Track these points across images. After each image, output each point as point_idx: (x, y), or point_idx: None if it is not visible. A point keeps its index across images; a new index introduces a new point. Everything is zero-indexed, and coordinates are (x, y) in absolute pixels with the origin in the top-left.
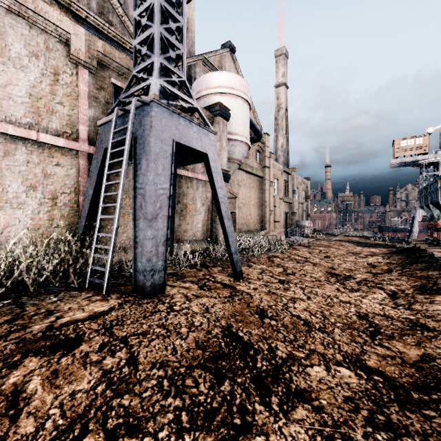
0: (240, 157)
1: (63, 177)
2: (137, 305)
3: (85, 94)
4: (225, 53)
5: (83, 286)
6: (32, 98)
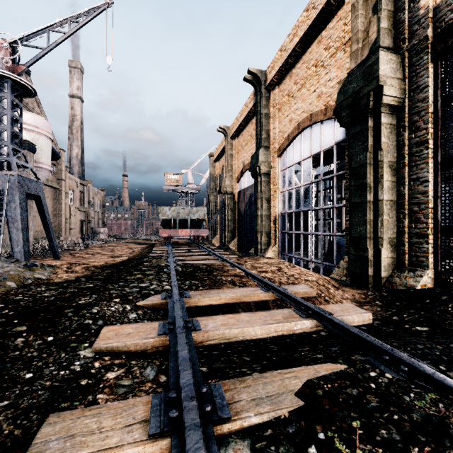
0: (44, 179)
1: None
2: None
3: None
4: None
5: None
6: None
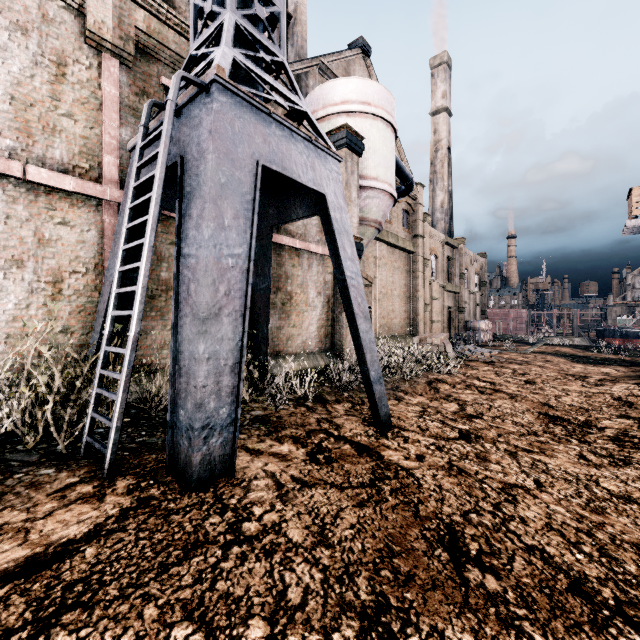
0: (380, 217)
1: (74, 245)
2: (160, 518)
3: (114, 101)
4: (355, 56)
5: (77, 451)
6: (15, 105)
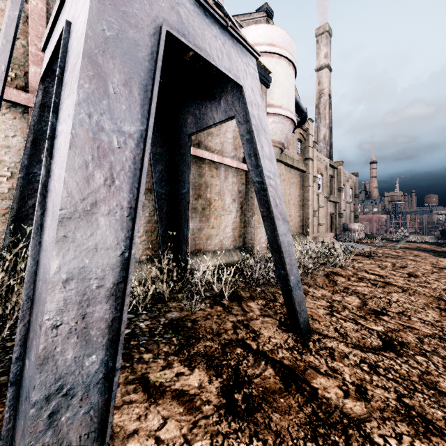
0: (283, 139)
1: None
2: None
3: (41, 15)
4: (261, 18)
5: None
6: None
